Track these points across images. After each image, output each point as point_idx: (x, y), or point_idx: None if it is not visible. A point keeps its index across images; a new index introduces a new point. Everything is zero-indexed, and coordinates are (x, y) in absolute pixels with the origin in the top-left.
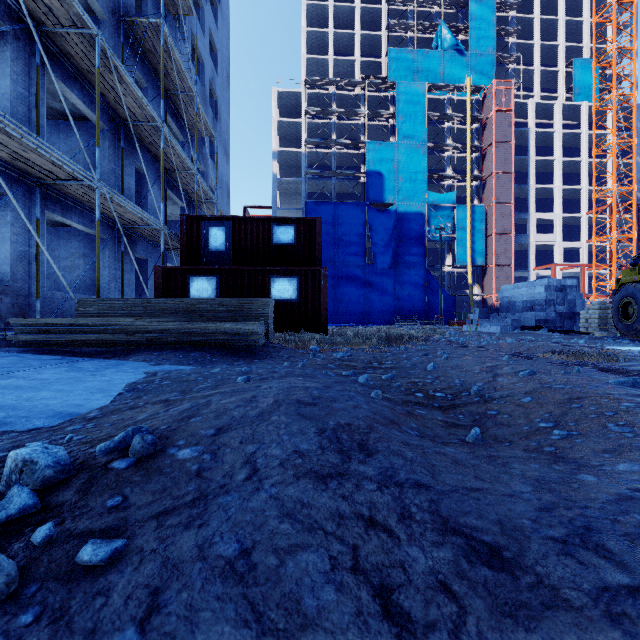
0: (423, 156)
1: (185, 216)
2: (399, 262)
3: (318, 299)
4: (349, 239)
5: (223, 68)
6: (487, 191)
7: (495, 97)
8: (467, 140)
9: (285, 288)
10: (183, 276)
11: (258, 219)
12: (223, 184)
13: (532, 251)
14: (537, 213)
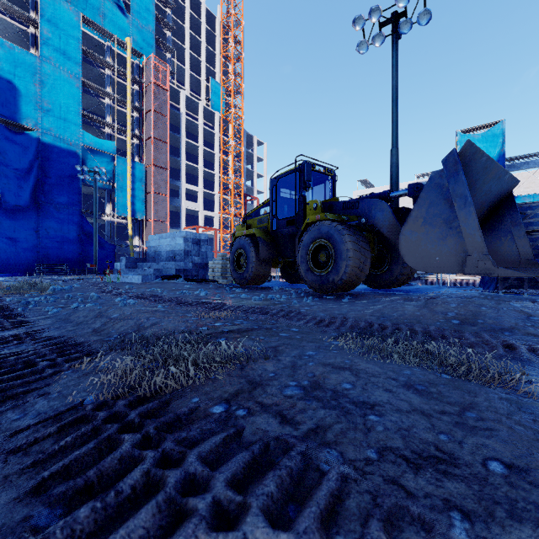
0: (77, 90)
1: None
2: (43, 201)
3: None
4: None
5: None
6: (147, 152)
7: (154, 70)
8: (128, 96)
9: None
10: None
11: None
12: None
13: (183, 213)
14: (187, 184)
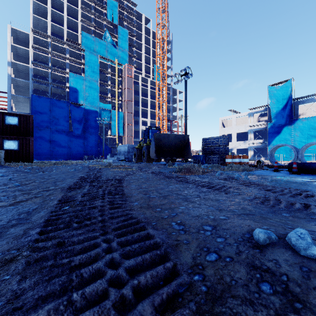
0: (97, 86)
1: None
2: (86, 131)
3: (29, 149)
4: (59, 118)
5: None
6: (124, 106)
7: (127, 70)
8: (116, 84)
9: (11, 144)
10: None
11: None
12: None
13: (140, 132)
14: (142, 118)
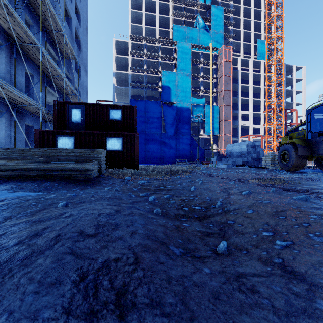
0: (190, 80)
1: (56, 101)
2: (178, 132)
3: (133, 150)
4: (153, 120)
5: (84, 23)
6: (219, 99)
7: (223, 54)
8: (210, 73)
9: (115, 144)
10: (53, 136)
11: (100, 105)
12: (84, 87)
13: (240, 129)
14: (242, 111)
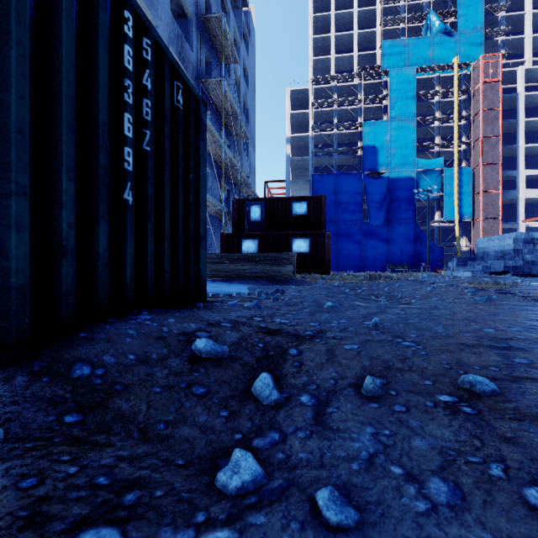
0: (413, 129)
1: (235, 199)
2: (391, 220)
3: (323, 252)
4: (348, 202)
5: (252, 83)
6: (474, 154)
7: (482, 70)
8: (454, 111)
9: (301, 245)
10: (238, 239)
11: (282, 199)
12: (252, 168)
13: (521, 205)
14: (527, 170)
